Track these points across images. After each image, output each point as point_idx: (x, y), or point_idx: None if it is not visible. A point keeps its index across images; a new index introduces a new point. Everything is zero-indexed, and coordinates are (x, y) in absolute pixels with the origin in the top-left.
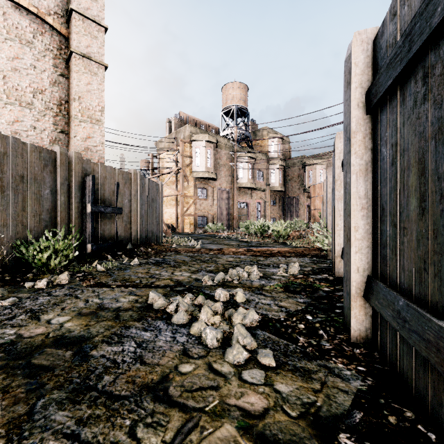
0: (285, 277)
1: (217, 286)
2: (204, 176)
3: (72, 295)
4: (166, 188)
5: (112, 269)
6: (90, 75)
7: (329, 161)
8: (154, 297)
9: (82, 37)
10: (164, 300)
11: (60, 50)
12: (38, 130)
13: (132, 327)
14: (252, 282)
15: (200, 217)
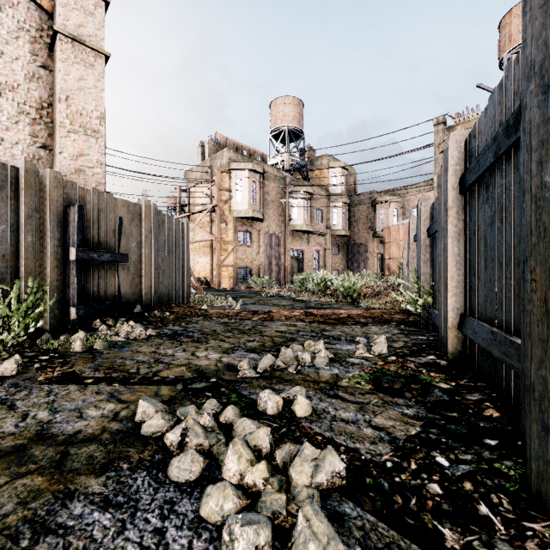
0: (369, 360)
1: (262, 379)
2: (247, 216)
3: (6, 401)
4: (198, 231)
5: (102, 346)
6: (83, 67)
7: (406, 198)
8: (146, 410)
9: (71, 11)
10: (162, 417)
11: (40, 31)
12: (7, 143)
13: (79, 493)
14: (318, 370)
15: (242, 268)
